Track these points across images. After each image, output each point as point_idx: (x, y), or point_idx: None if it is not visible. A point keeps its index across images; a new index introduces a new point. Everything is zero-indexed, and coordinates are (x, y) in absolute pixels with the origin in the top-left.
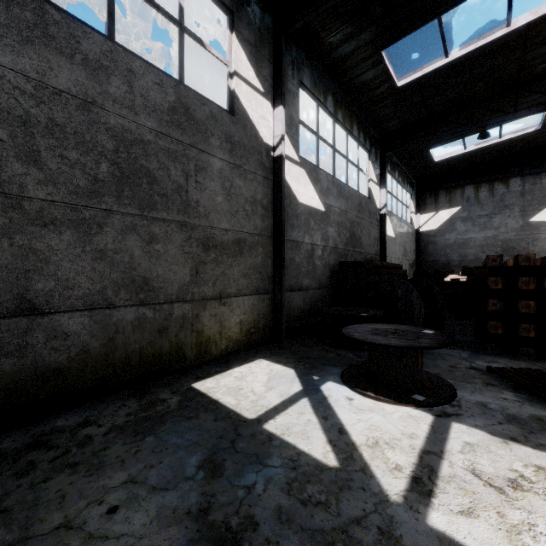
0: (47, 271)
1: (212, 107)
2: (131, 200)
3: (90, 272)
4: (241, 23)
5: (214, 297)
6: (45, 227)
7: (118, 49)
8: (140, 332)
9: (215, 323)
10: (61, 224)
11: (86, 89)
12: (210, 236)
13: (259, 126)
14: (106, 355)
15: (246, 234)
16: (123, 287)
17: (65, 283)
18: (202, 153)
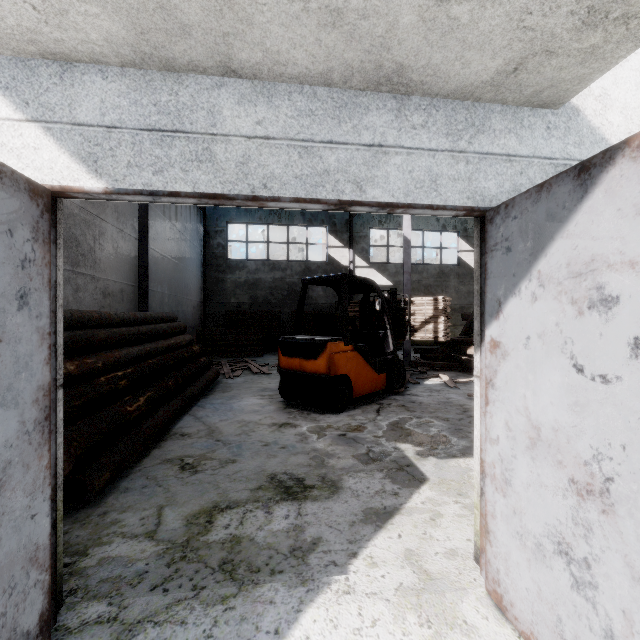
0: None
1: (450, 267)
2: None
3: None
4: (462, 232)
5: (451, 326)
6: None
7: (425, 265)
8: None
9: (452, 334)
10: None
11: (419, 278)
12: (450, 307)
13: (471, 264)
14: None
15: (464, 304)
16: None
17: None
18: (447, 282)
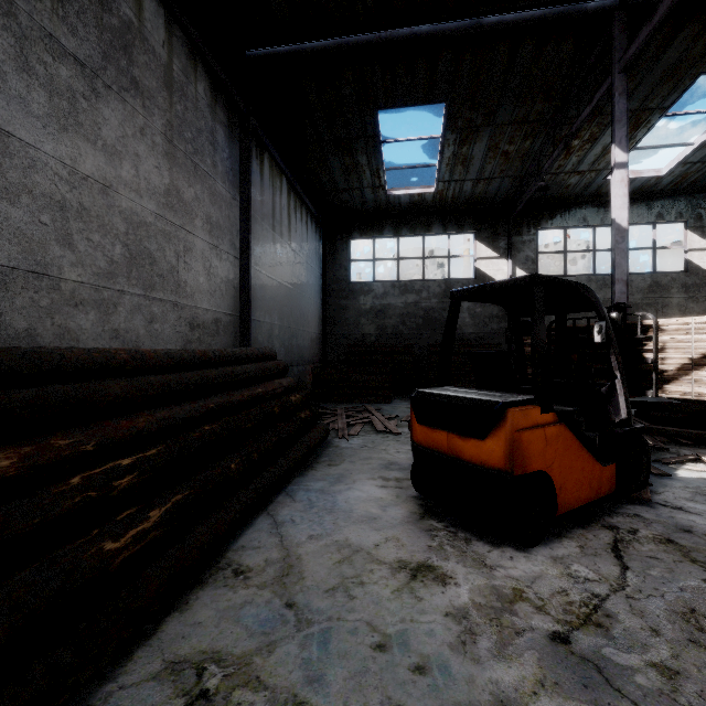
0: None
1: (671, 275)
2: None
3: None
4: (693, 221)
5: None
6: None
7: None
8: None
9: None
10: None
11: None
12: None
13: None
14: None
15: None
16: None
17: None
18: (665, 299)
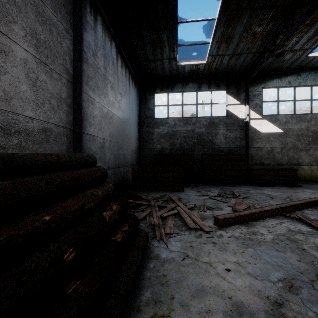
0: (301, 158)
1: None
2: (315, 144)
3: (308, 158)
4: None
5: None
6: (300, 151)
7: (313, 115)
8: (317, 171)
9: None
10: (303, 150)
11: (307, 125)
12: None
13: None
14: (310, 174)
15: None
16: (314, 161)
17: (303, 160)
18: None
